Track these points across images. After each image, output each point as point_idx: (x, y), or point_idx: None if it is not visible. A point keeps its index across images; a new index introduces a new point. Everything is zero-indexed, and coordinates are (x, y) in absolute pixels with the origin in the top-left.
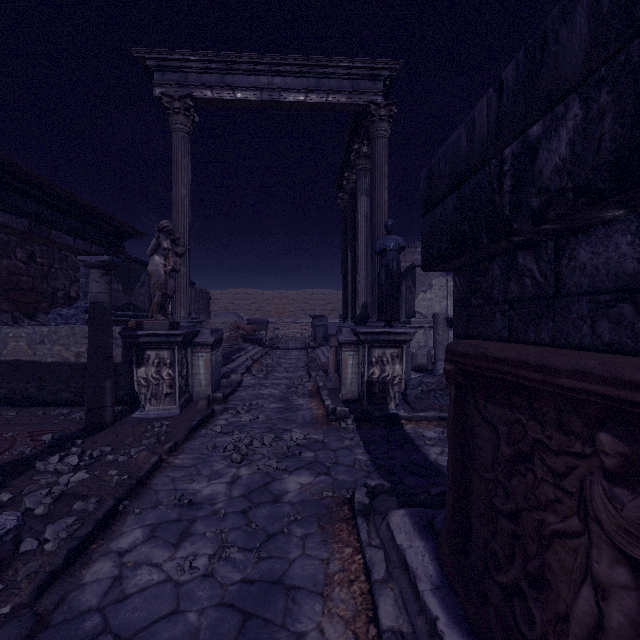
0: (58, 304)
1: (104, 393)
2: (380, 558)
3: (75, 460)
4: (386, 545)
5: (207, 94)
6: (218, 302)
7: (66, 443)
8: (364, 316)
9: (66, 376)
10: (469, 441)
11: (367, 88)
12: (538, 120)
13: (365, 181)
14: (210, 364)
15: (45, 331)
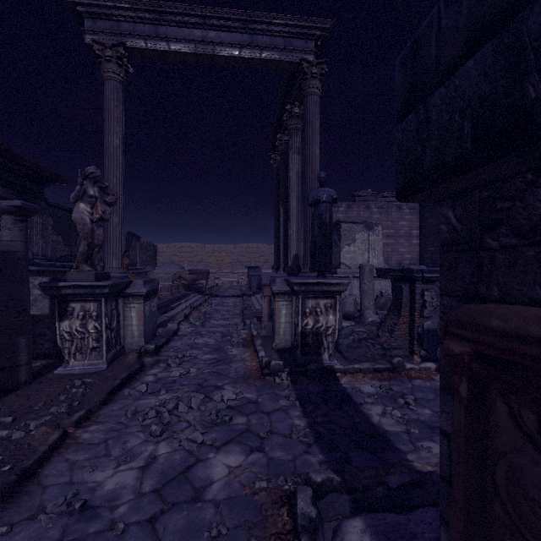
0: None
1: (17, 350)
2: None
3: None
4: None
5: (140, 44)
6: (164, 254)
7: None
8: (296, 267)
9: None
10: (497, 473)
11: (299, 46)
12: None
13: (297, 140)
14: (143, 315)
15: None
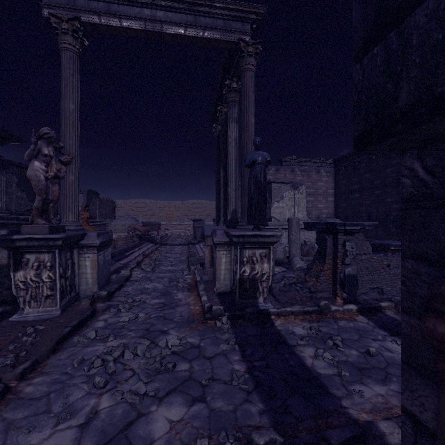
0: None
1: None
2: None
3: None
4: None
5: (95, 19)
6: (122, 209)
7: None
8: (234, 220)
9: None
10: None
11: (237, 28)
12: None
13: (235, 111)
14: (96, 264)
15: None
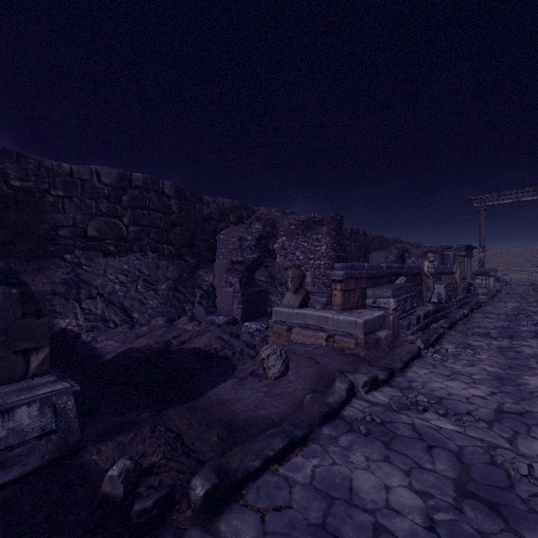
0: None
1: None
2: None
3: None
4: None
5: (492, 203)
6: None
7: None
8: None
9: None
10: None
11: None
12: None
13: None
14: (494, 281)
15: None
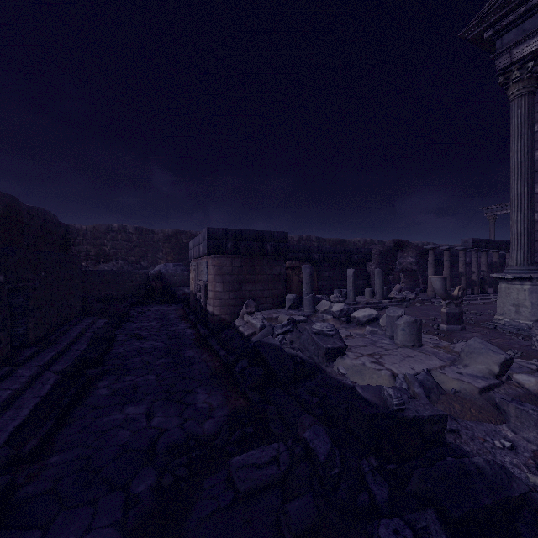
0: None
1: None
2: None
3: None
4: None
5: (499, 213)
6: None
7: None
8: None
9: None
10: None
11: None
12: None
13: None
14: None
15: None
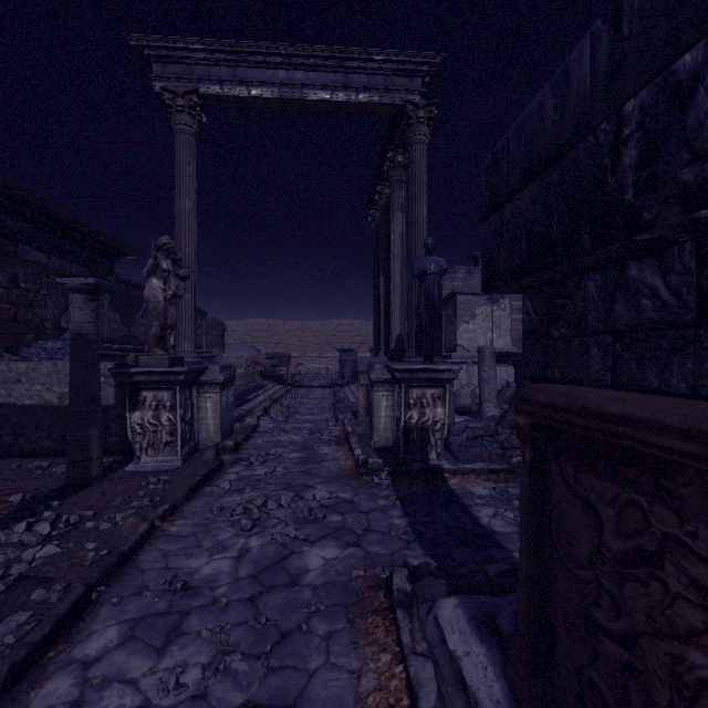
0: (46, 336)
1: (89, 443)
2: (429, 675)
3: (46, 528)
4: (435, 650)
5: (216, 90)
6: (234, 334)
7: (38, 505)
8: (399, 350)
9: (48, 421)
10: (551, 521)
11: (403, 86)
12: (693, 45)
13: (400, 195)
14: (219, 406)
15: (22, 368)
